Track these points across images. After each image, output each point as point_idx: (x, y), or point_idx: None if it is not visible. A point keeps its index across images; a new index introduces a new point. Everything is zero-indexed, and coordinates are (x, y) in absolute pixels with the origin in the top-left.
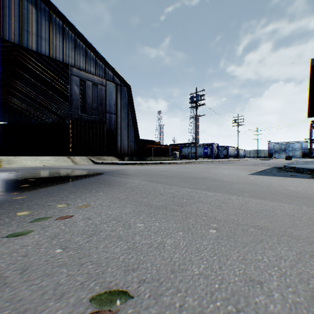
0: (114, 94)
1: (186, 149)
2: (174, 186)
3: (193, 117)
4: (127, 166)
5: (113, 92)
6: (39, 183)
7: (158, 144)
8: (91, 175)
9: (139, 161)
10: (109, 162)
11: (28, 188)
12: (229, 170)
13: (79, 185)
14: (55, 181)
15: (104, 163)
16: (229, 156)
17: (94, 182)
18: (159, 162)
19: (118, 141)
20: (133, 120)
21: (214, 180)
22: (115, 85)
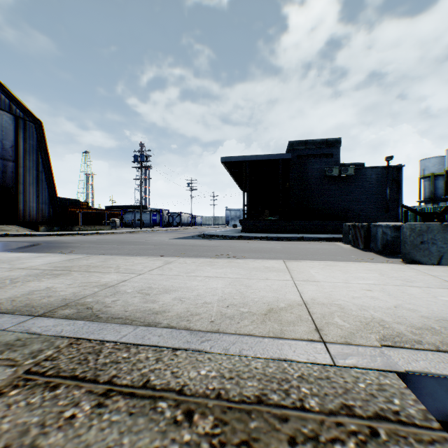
0: (13, 132)
1: (130, 215)
2: (114, 245)
3: (138, 179)
4: (53, 237)
5: (10, 128)
6: (2, 249)
7: (89, 208)
8: (34, 244)
9: (65, 232)
10: (21, 234)
11: (5, 251)
12: (161, 237)
13: (44, 248)
14: (11, 248)
15: (12, 235)
16: (183, 224)
17: (52, 247)
18: (95, 232)
19: (21, 202)
20: (47, 173)
21: (141, 242)
22: (15, 118)
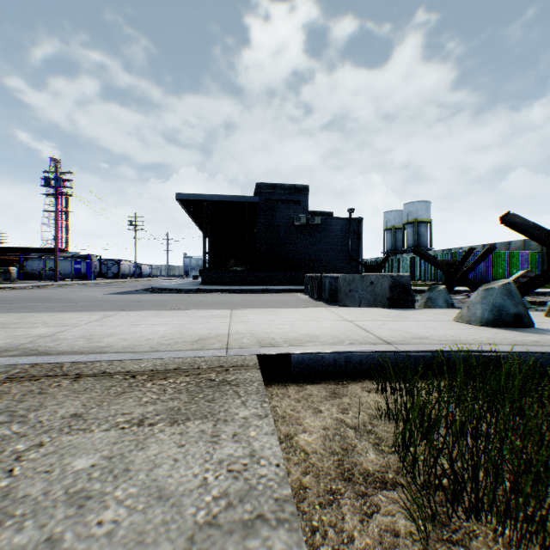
0: None
1: (37, 262)
2: (21, 303)
3: (51, 211)
4: None
5: None
6: None
7: None
8: None
9: None
10: None
11: None
12: (92, 292)
13: None
14: None
15: None
16: (123, 275)
17: None
18: None
19: None
20: None
21: (62, 299)
22: None
